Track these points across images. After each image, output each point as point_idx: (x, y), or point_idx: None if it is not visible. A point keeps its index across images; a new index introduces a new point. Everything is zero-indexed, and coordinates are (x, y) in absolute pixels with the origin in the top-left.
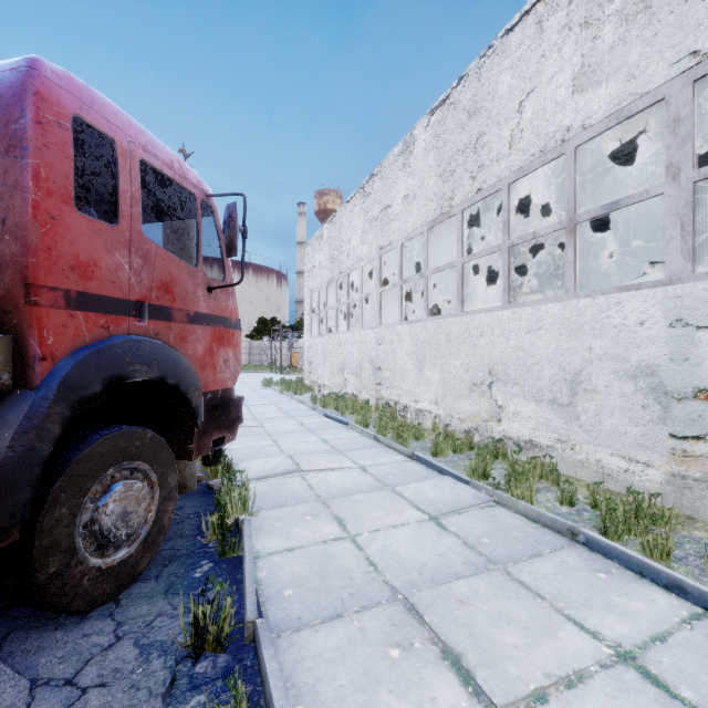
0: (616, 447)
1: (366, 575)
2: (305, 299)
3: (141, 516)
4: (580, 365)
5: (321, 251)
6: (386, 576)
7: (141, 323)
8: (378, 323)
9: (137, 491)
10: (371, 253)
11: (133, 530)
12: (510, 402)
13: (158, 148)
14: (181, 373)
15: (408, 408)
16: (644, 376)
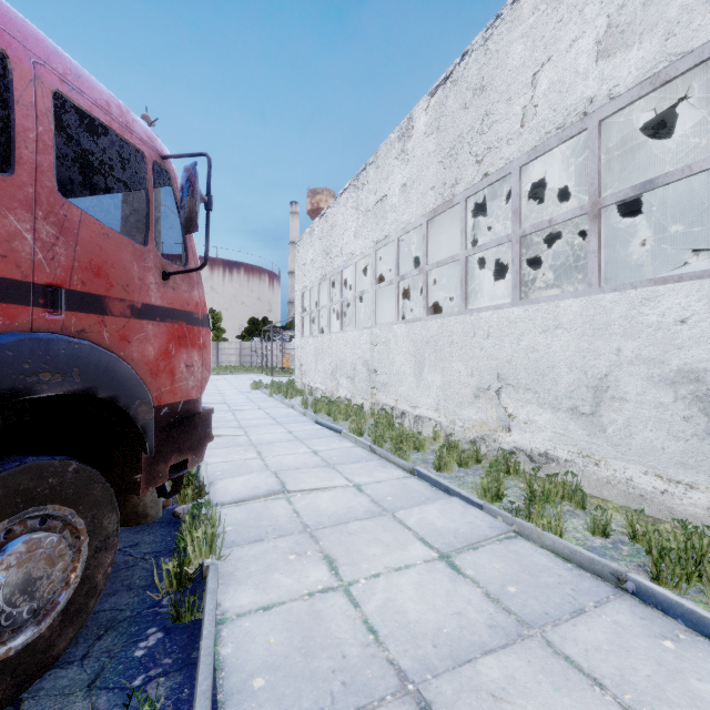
0: (651, 464)
1: (364, 650)
2: (297, 298)
3: (55, 580)
4: (605, 369)
5: (313, 248)
6: (390, 651)
7: (53, 316)
8: (373, 323)
9: (50, 547)
10: (365, 248)
11: (42, 602)
12: (522, 409)
13: (86, 83)
14: (120, 383)
15: (406, 414)
16: (686, 383)
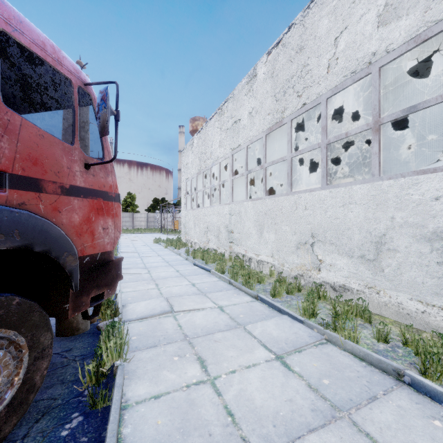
0: (415, 293)
1: (225, 429)
2: (182, 185)
3: (1, 383)
4: (384, 230)
5: (192, 153)
6: (243, 430)
7: None
8: (231, 201)
9: None
10: (226, 153)
11: None
12: (328, 257)
13: (26, 27)
14: (52, 240)
15: (252, 259)
16: (439, 239)
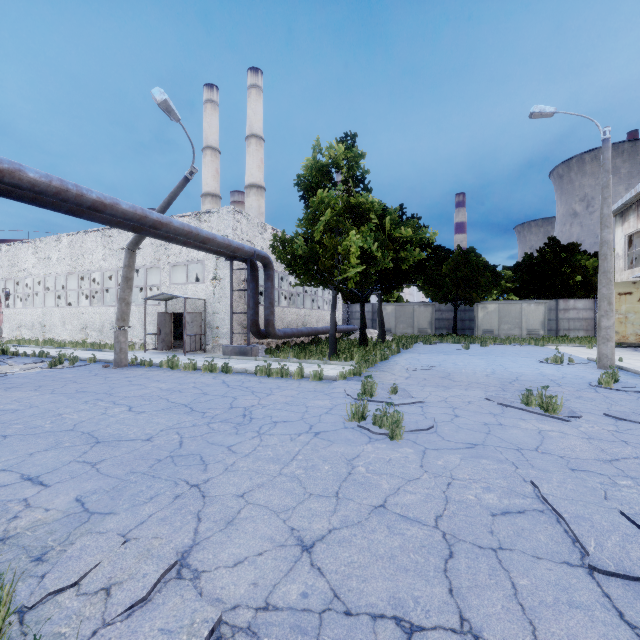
0: (109, 339)
1: None
2: None
3: None
4: (104, 322)
5: None
6: None
7: None
8: (44, 306)
9: None
10: (40, 274)
11: None
12: (91, 332)
13: None
14: None
15: (59, 340)
16: (112, 324)
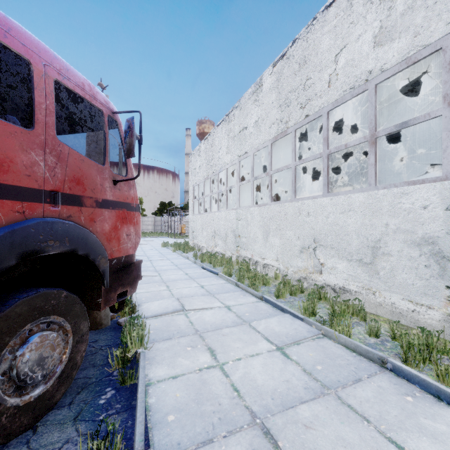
0: (406, 294)
1: (231, 401)
2: (190, 190)
3: (55, 358)
4: (379, 236)
5: (200, 158)
6: (247, 401)
7: (54, 208)
8: (238, 206)
9: (52, 340)
10: (233, 160)
11: (48, 371)
12: (329, 260)
13: (71, 73)
14: (90, 246)
15: (258, 263)
16: (427, 245)
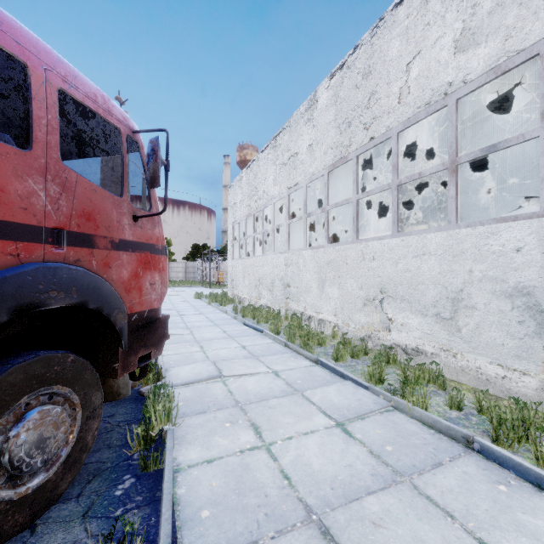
0: (494, 356)
1: (281, 491)
2: (229, 229)
3: (59, 439)
4: (461, 285)
5: (241, 191)
6: (300, 492)
7: (58, 250)
8: (287, 249)
9: (55, 416)
10: (281, 192)
11: (50, 455)
12: (399, 315)
13: (80, 81)
14: (104, 297)
15: (312, 318)
16: (520, 296)
